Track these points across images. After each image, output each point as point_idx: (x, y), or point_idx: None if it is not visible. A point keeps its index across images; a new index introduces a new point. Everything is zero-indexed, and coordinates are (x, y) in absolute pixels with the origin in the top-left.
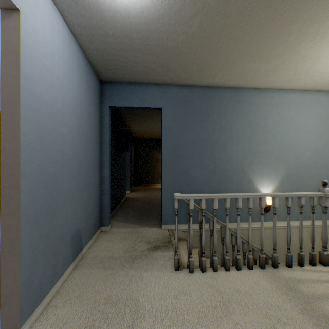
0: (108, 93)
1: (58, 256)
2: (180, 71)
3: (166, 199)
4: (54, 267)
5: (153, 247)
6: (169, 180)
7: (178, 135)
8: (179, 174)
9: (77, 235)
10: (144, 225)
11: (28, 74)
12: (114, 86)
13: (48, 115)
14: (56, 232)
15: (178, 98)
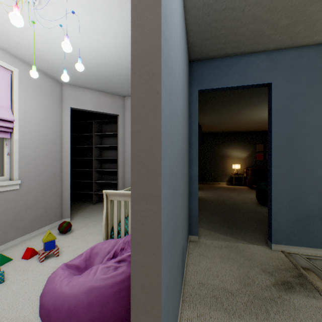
0: (197, 74)
1: (176, 291)
2: (320, 16)
3: (278, 208)
4: (175, 310)
5: (281, 283)
6: (283, 183)
7: (298, 118)
8: (300, 174)
9: (182, 253)
10: (241, 239)
11: (164, 8)
12: (204, 64)
13: (173, 86)
14: (176, 257)
15: (297, 66)
